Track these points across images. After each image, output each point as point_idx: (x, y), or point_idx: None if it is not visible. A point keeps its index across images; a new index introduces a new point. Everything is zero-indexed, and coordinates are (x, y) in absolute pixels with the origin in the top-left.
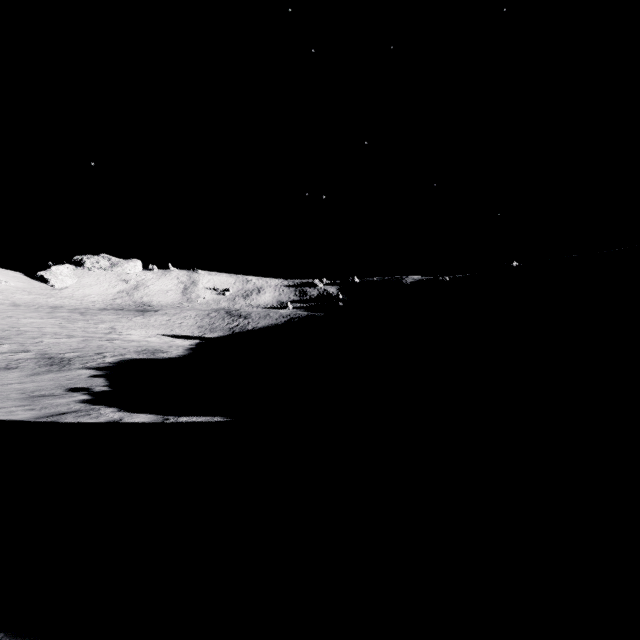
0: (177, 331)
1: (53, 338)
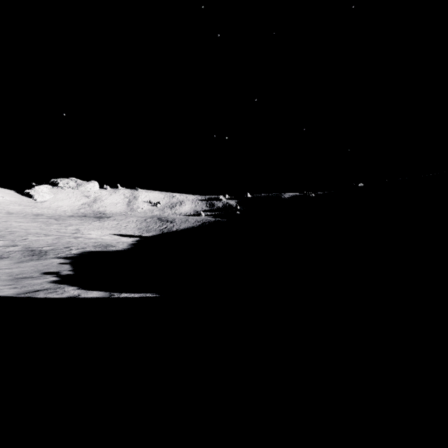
0: (123, 231)
1: (35, 236)
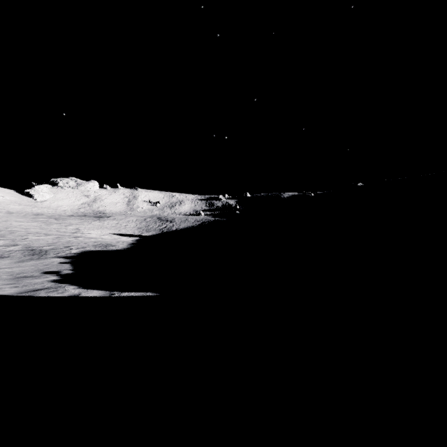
0: (123, 231)
1: (35, 236)
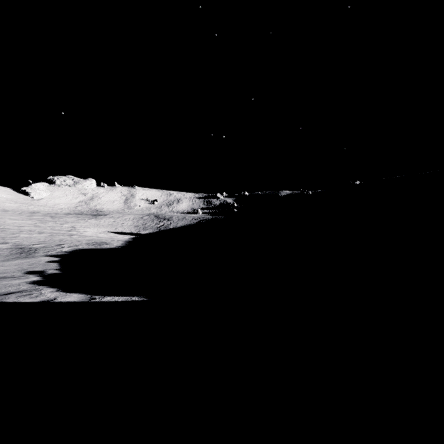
0: (120, 229)
1: (27, 234)
